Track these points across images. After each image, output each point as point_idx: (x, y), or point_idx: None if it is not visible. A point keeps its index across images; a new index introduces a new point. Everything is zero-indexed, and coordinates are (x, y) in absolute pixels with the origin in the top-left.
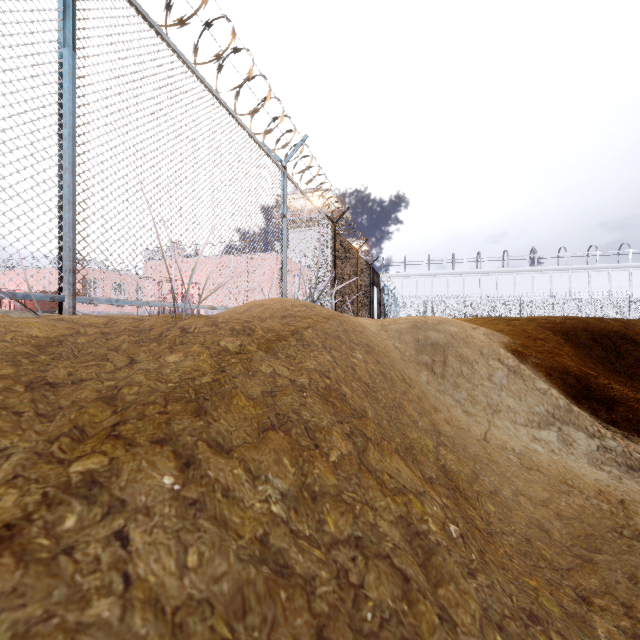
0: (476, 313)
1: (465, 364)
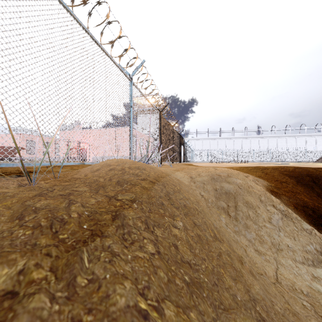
0: (232, 158)
1: (250, 209)
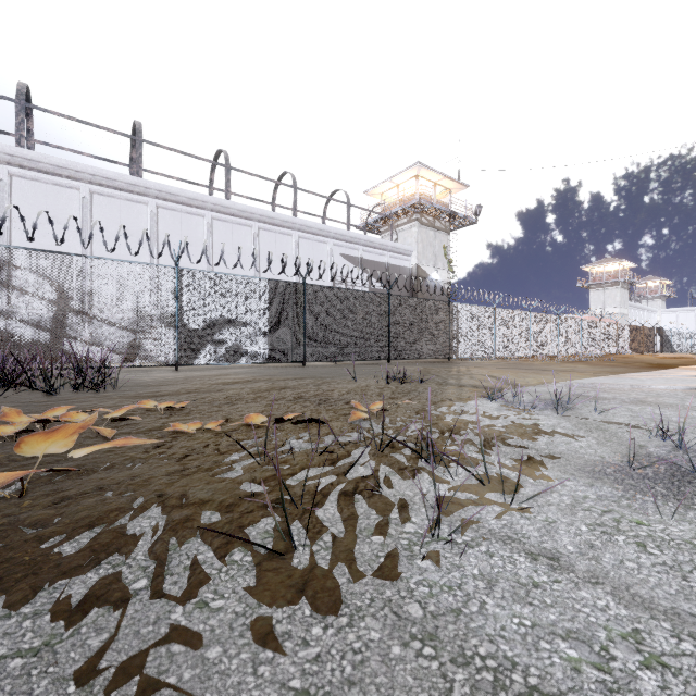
0: None
1: None
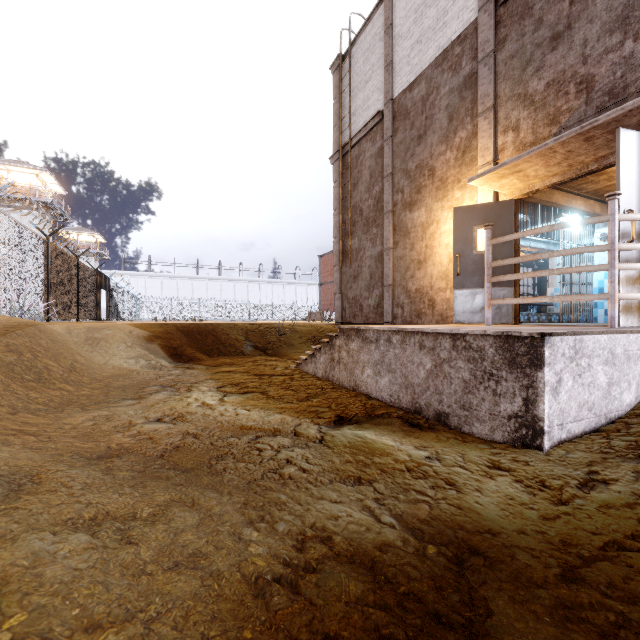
0: (216, 314)
1: (109, 343)
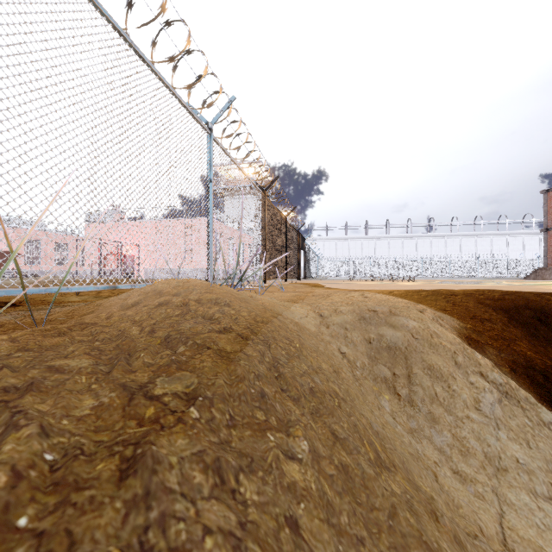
0: (386, 272)
1: (438, 381)
